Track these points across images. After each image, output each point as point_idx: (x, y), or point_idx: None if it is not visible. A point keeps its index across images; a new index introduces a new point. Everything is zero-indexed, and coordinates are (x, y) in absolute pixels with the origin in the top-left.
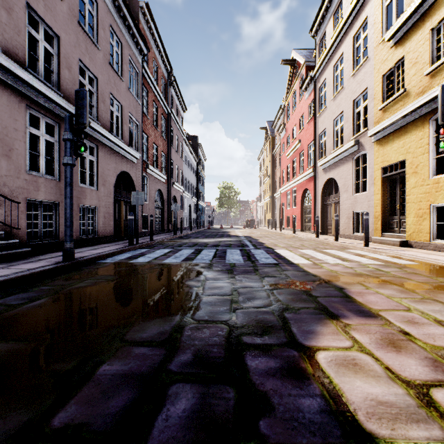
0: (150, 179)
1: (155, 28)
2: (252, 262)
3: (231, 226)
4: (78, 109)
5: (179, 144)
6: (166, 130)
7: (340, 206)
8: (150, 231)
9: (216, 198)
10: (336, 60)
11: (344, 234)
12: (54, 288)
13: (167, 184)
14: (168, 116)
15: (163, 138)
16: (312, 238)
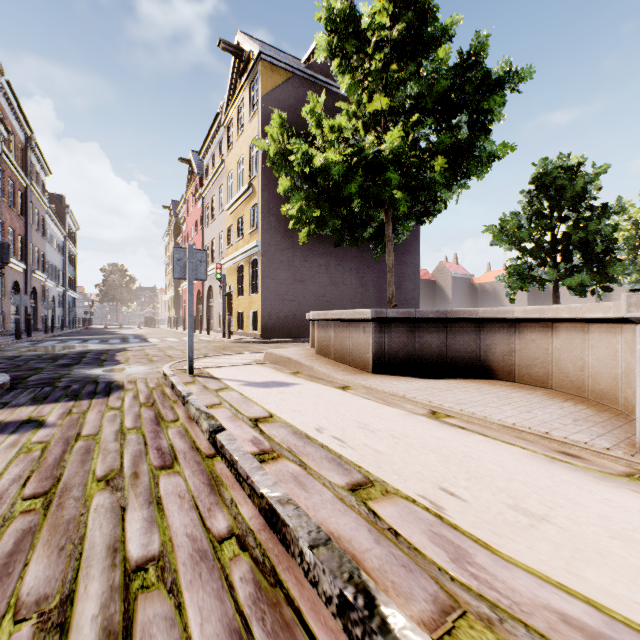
0: (6, 271)
1: (15, 99)
2: (126, 342)
3: (121, 325)
4: (4, 254)
5: (40, 220)
6: (23, 207)
7: (215, 308)
8: (28, 329)
9: (98, 284)
10: (213, 195)
11: (216, 330)
12: (18, 349)
13: (26, 273)
14: (27, 189)
15: (20, 218)
16: None
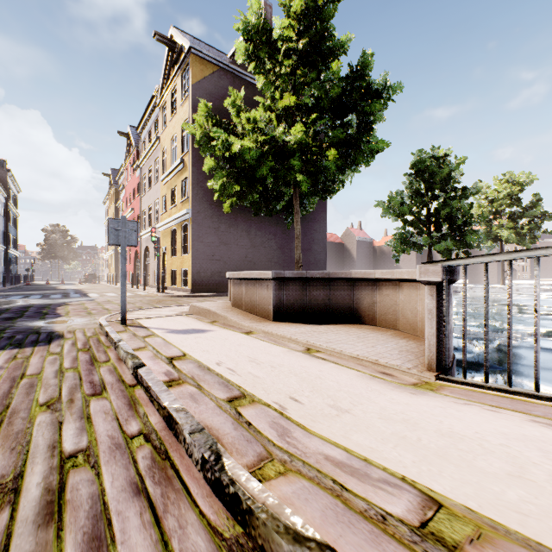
0: None
1: None
2: (67, 297)
3: (62, 281)
4: None
5: None
6: None
7: (151, 266)
8: None
9: (39, 243)
10: (149, 166)
11: (152, 285)
12: None
13: None
14: None
15: None
16: (129, 288)
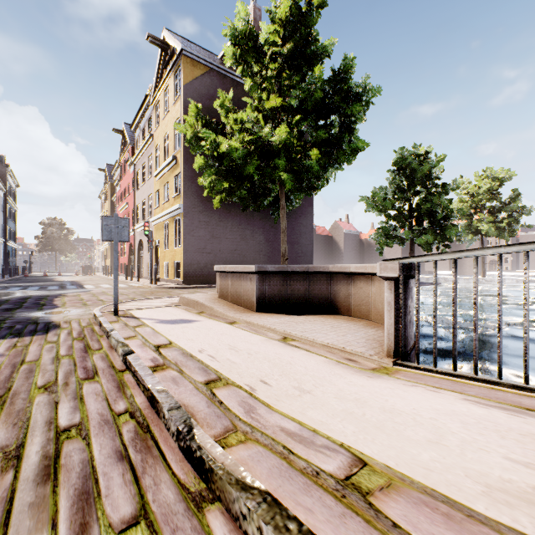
0: None
1: None
2: (63, 289)
3: (59, 273)
4: None
5: None
6: None
7: (145, 259)
8: None
9: (37, 236)
10: (143, 162)
11: (145, 277)
12: None
13: None
14: None
15: None
16: (124, 280)
